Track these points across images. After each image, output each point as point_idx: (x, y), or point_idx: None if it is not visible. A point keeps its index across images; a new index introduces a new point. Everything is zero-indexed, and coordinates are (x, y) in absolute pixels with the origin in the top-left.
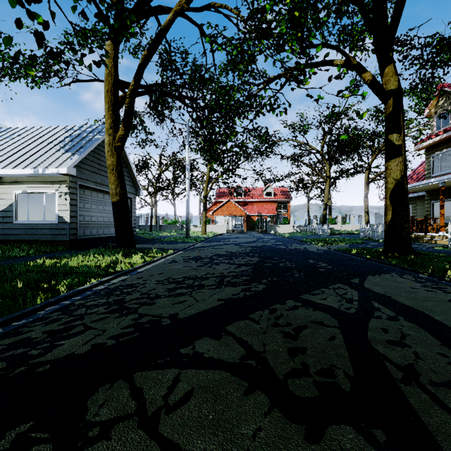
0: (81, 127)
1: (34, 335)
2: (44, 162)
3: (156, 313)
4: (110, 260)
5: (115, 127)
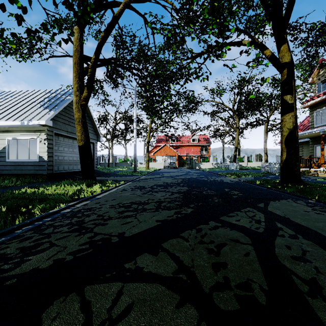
0: (56, 91)
1: (8, 251)
2: (29, 116)
3: (108, 232)
4: (76, 189)
5: (81, 90)
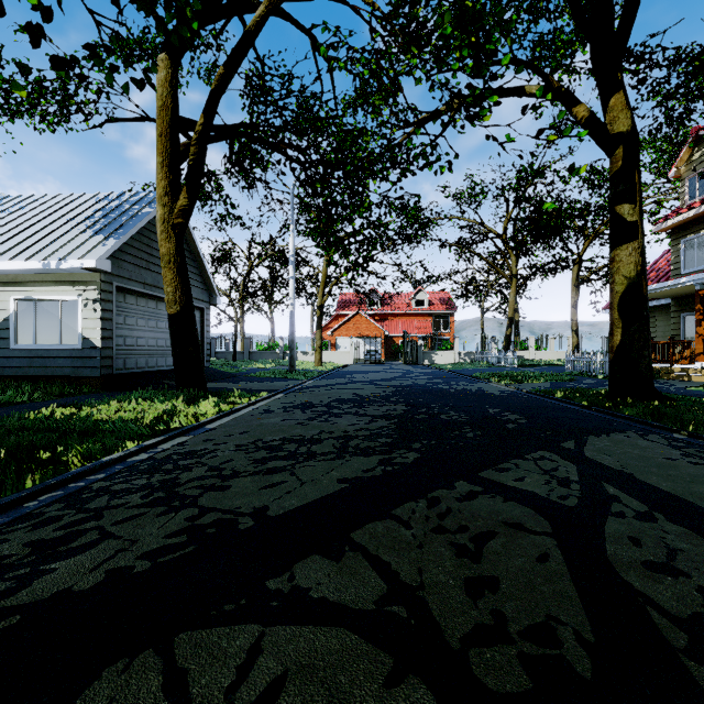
0: (121, 196)
1: (6, 551)
2: (60, 250)
3: (230, 506)
4: (163, 409)
5: (174, 193)
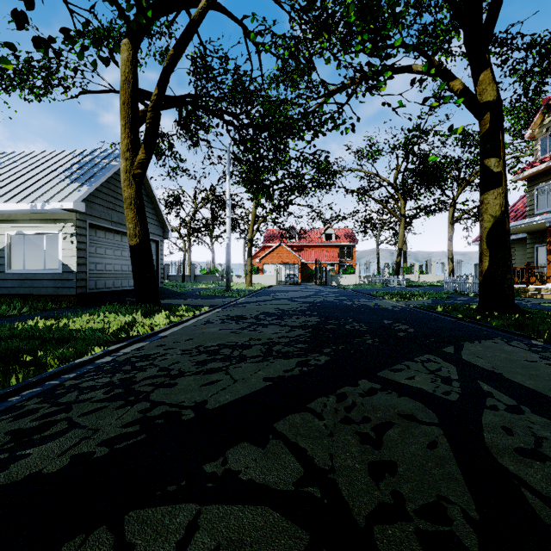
0: (93, 152)
1: None
2: (44, 195)
3: (176, 400)
4: (125, 321)
5: (134, 149)
